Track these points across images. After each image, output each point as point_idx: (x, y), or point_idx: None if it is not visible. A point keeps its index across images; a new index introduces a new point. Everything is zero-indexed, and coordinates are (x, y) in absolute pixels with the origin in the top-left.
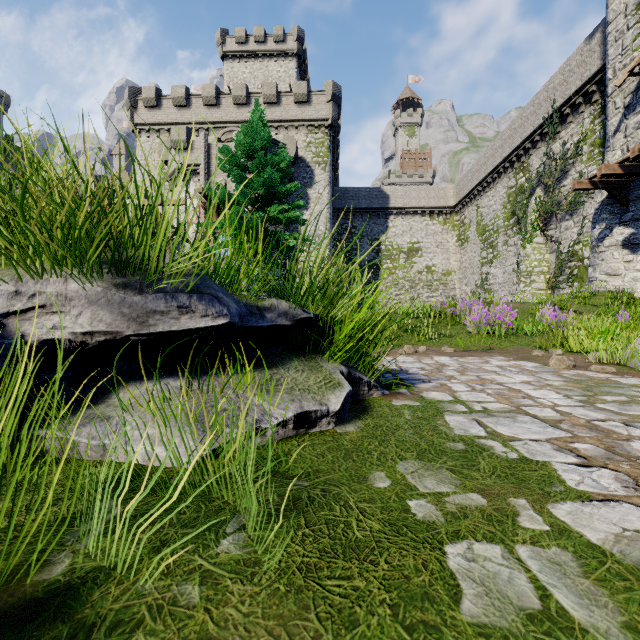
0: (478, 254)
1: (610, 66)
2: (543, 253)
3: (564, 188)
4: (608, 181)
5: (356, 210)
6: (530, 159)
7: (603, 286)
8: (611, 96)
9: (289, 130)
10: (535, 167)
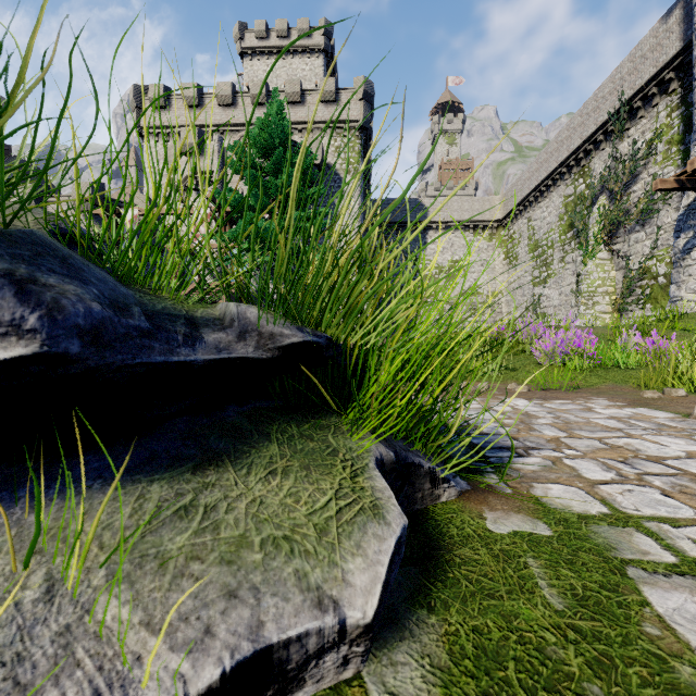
0: (529, 273)
1: None
2: (608, 270)
3: (634, 194)
4: None
5: (390, 224)
6: (592, 162)
7: (691, 307)
8: None
9: (315, 133)
10: (598, 171)
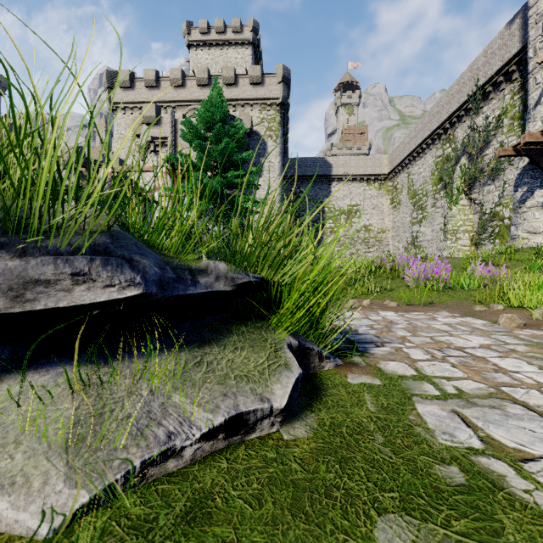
0: (409, 215)
1: (531, 46)
2: (467, 214)
3: (486, 157)
4: (530, 149)
5: (303, 177)
6: (456, 132)
7: (525, 243)
8: (532, 73)
9: (245, 108)
10: (460, 139)
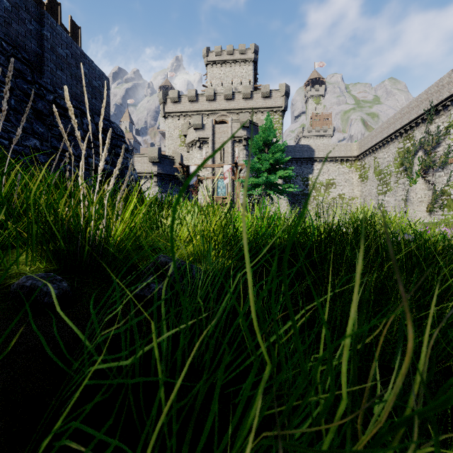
0: (375, 187)
1: None
2: (423, 190)
3: (438, 152)
4: None
5: (293, 159)
6: (414, 132)
7: None
8: None
9: (257, 114)
10: (417, 138)
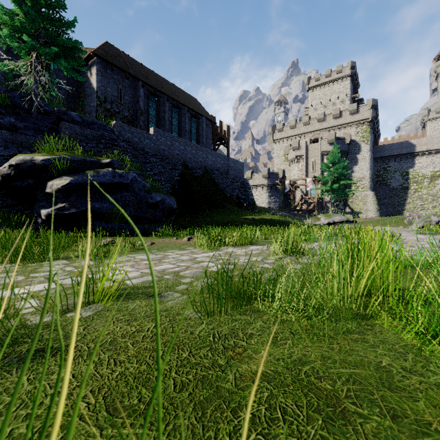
0: None
1: None
2: None
3: None
4: None
5: (390, 157)
6: None
7: None
8: None
9: (346, 128)
10: None
